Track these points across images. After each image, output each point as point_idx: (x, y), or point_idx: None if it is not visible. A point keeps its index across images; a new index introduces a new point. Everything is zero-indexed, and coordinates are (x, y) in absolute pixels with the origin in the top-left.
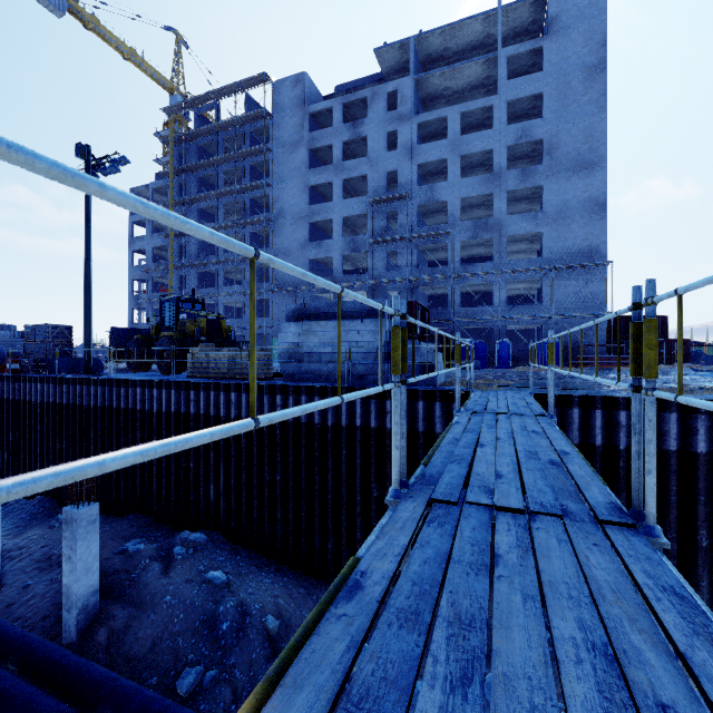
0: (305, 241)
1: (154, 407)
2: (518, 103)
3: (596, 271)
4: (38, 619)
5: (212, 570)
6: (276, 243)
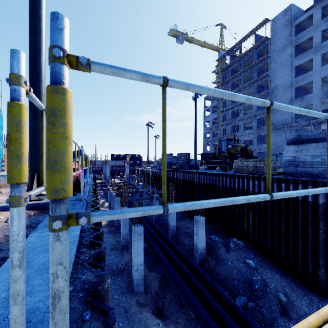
0: (291, 98)
1: (220, 184)
2: None
3: None
4: (186, 251)
5: (247, 259)
6: None
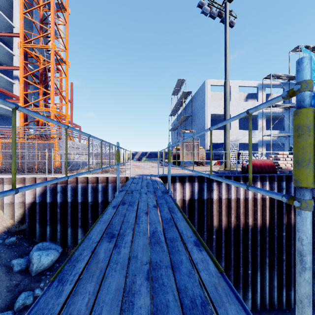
0: None
1: None
2: None
3: None
4: None
5: None
6: None
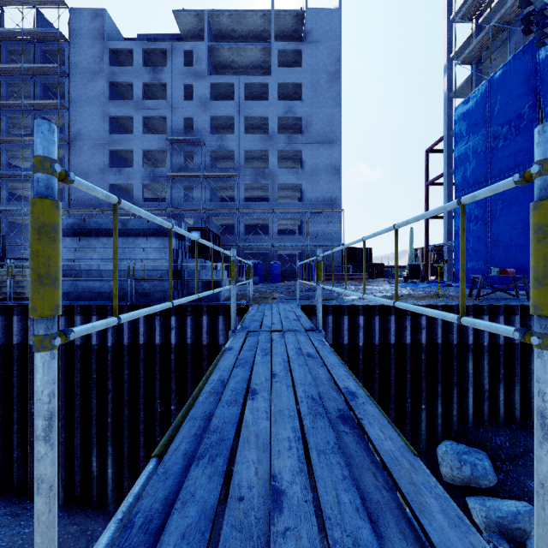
0: (105, 166)
1: None
2: (286, 86)
3: (335, 215)
4: None
5: None
6: (73, 164)
